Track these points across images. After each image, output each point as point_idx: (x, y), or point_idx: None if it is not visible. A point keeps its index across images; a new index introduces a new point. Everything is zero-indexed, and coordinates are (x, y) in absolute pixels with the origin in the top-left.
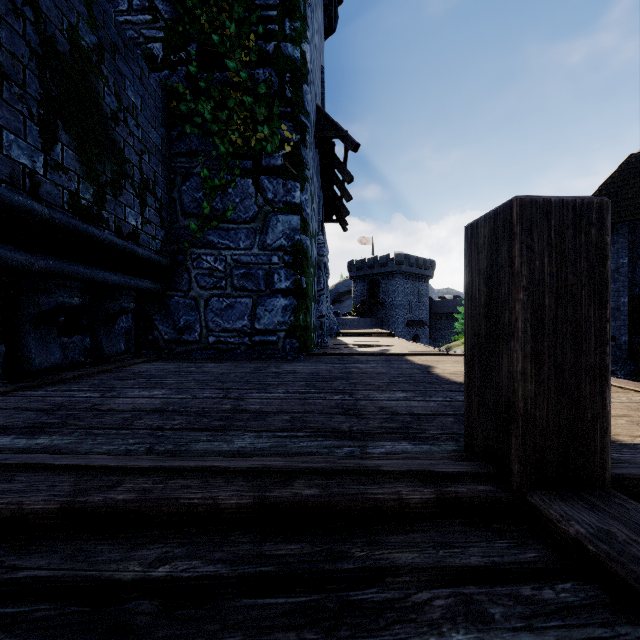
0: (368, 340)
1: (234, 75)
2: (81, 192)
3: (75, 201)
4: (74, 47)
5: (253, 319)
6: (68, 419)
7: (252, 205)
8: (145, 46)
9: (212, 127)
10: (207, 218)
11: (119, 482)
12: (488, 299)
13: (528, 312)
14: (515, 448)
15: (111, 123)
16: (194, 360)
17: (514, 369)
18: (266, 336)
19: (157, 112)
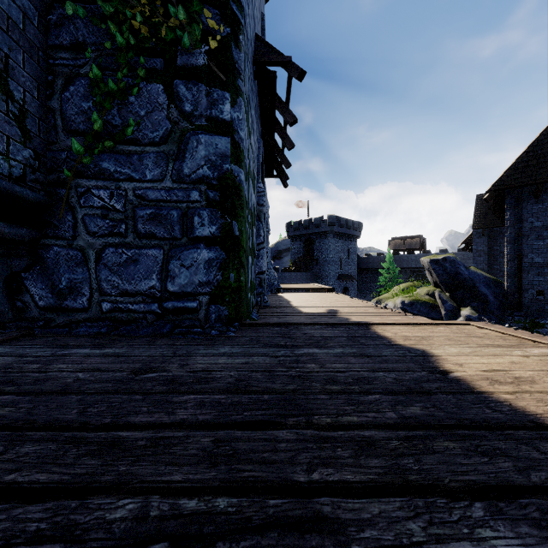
0: (310, 296)
1: None
2: None
3: None
4: None
5: (164, 278)
6: None
7: (163, 120)
8: None
9: (104, 7)
10: (99, 137)
11: None
12: None
13: None
14: None
15: None
16: (70, 339)
17: None
18: (182, 301)
19: None
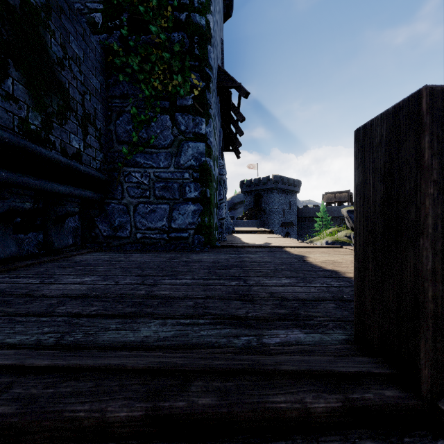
0: (255, 236)
1: (156, 37)
2: (30, 119)
3: (25, 125)
4: (24, 3)
5: (170, 220)
6: (0, 305)
7: (169, 135)
8: (89, 15)
9: (139, 76)
10: (135, 144)
11: (8, 386)
12: (386, 196)
13: (439, 208)
14: (425, 352)
15: (57, 67)
16: (125, 251)
17: (423, 268)
18: (180, 233)
19: (97, 64)
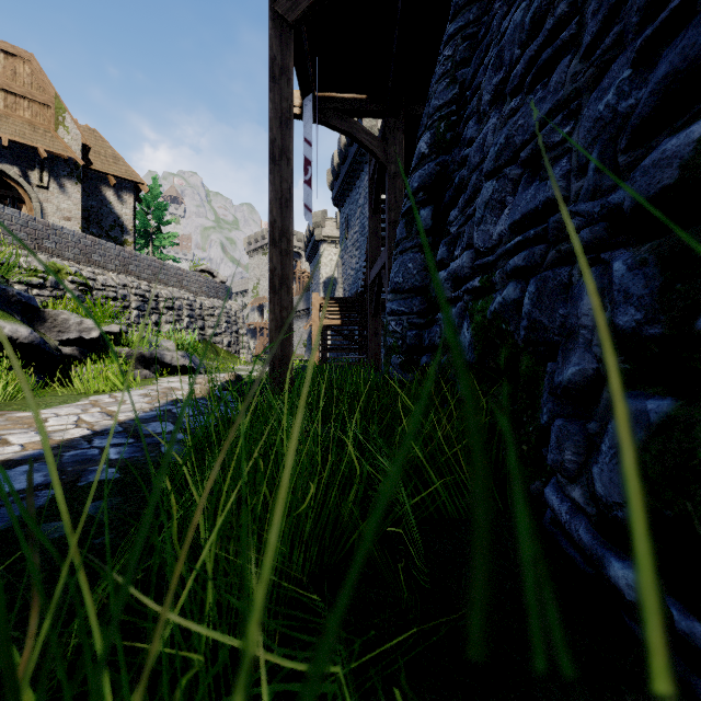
0: None
1: None
2: None
3: None
4: None
5: None
6: None
7: None
8: None
9: None
10: None
11: None
12: None
13: None
14: None
15: None
16: None
17: None
18: None
19: None
